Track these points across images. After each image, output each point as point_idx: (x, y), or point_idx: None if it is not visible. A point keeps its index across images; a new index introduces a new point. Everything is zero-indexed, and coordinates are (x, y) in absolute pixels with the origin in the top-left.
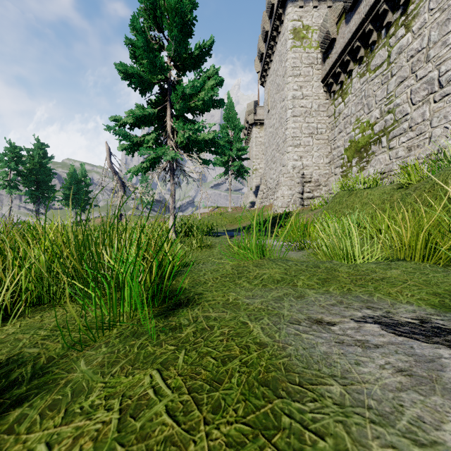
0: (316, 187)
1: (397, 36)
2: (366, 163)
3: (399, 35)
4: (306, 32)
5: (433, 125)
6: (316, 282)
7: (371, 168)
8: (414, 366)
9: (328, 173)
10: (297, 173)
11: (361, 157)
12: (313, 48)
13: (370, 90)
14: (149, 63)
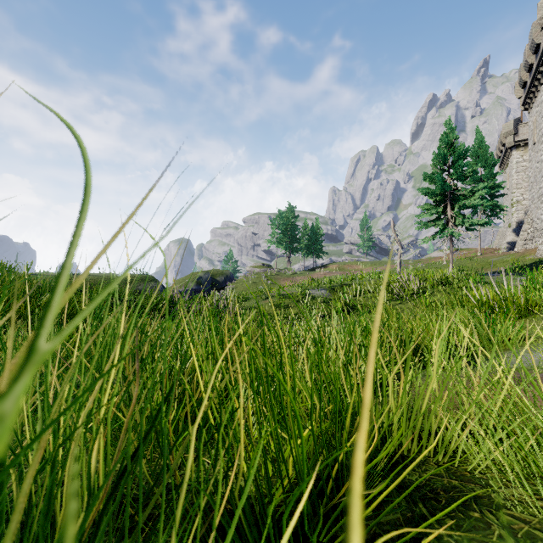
0: None
1: None
2: None
3: None
4: None
5: None
6: None
7: None
8: None
9: None
10: None
11: None
12: None
13: None
14: (441, 189)
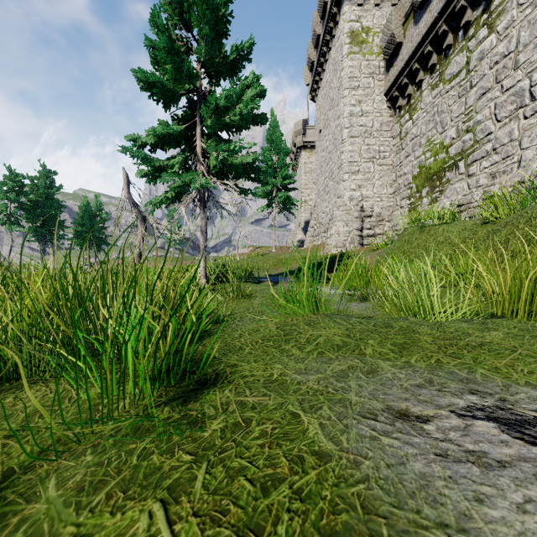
0: (377, 223)
1: (478, 38)
2: (440, 194)
3: (480, 37)
4: (366, 36)
5: (522, 147)
6: (391, 348)
7: (445, 200)
8: None
9: (392, 206)
10: (355, 206)
11: (433, 186)
12: (375, 55)
13: (444, 105)
14: (173, 69)
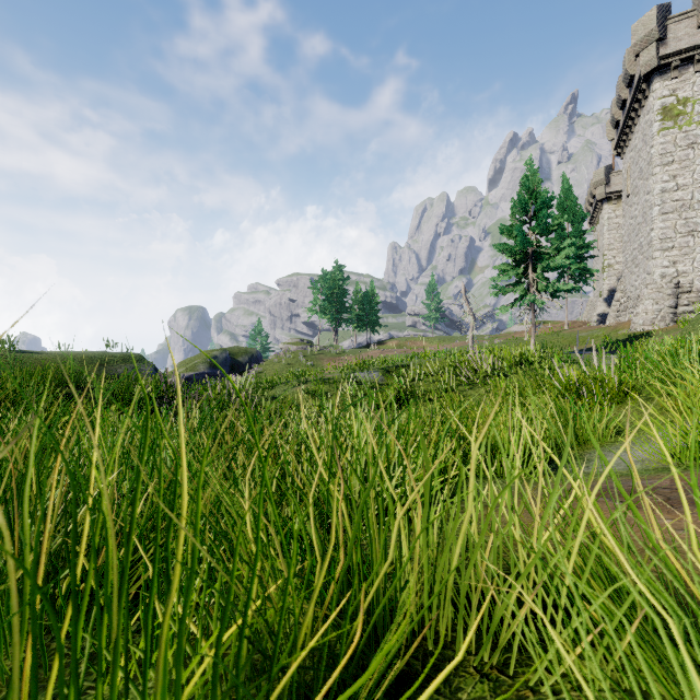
0: (698, 299)
1: None
2: None
3: None
4: (682, 107)
5: None
6: None
7: None
8: None
9: None
10: (668, 283)
11: None
12: (695, 124)
13: None
14: (521, 245)
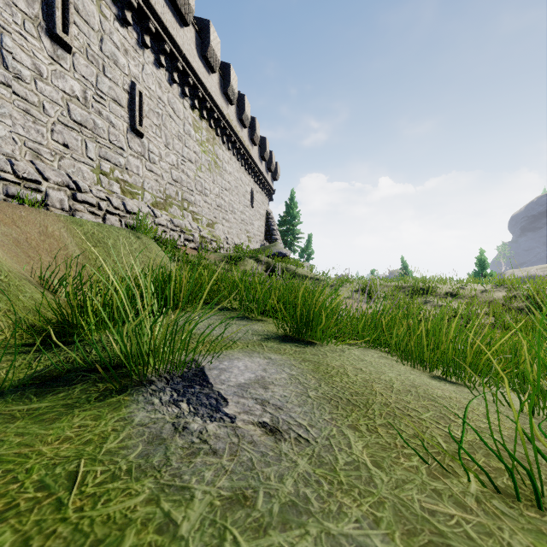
0: None
1: None
2: None
3: None
4: None
5: None
6: None
7: None
8: (254, 388)
9: None
10: None
11: None
12: None
13: None
14: None
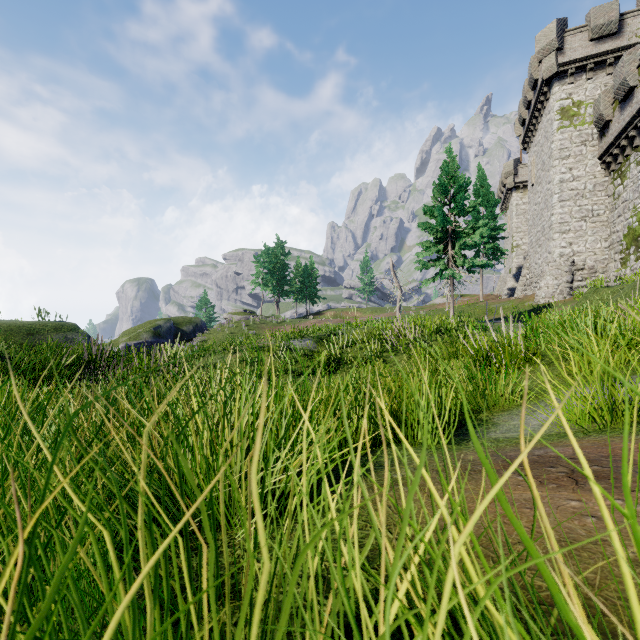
0: (590, 275)
1: None
2: None
3: None
4: (577, 109)
5: None
6: None
7: None
8: None
9: (607, 259)
10: (565, 261)
11: (637, 246)
12: (587, 124)
13: None
14: (442, 224)
